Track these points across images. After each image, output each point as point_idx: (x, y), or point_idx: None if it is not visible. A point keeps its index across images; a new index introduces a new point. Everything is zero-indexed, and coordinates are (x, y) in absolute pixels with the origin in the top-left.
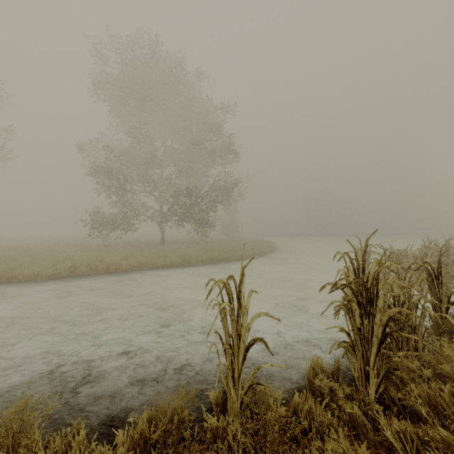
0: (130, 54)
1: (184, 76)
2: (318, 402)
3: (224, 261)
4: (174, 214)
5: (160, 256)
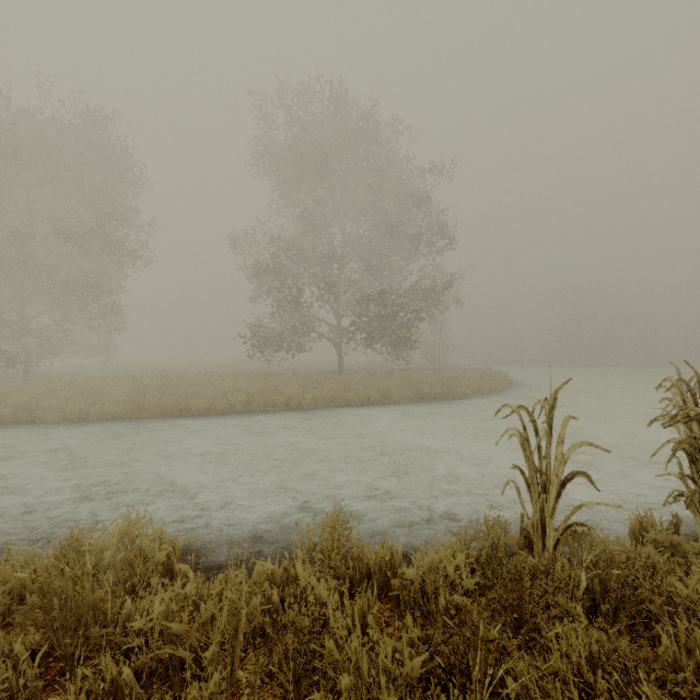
0: (302, 110)
1: (374, 131)
2: (659, 554)
3: (439, 399)
4: (360, 331)
5: (349, 389)
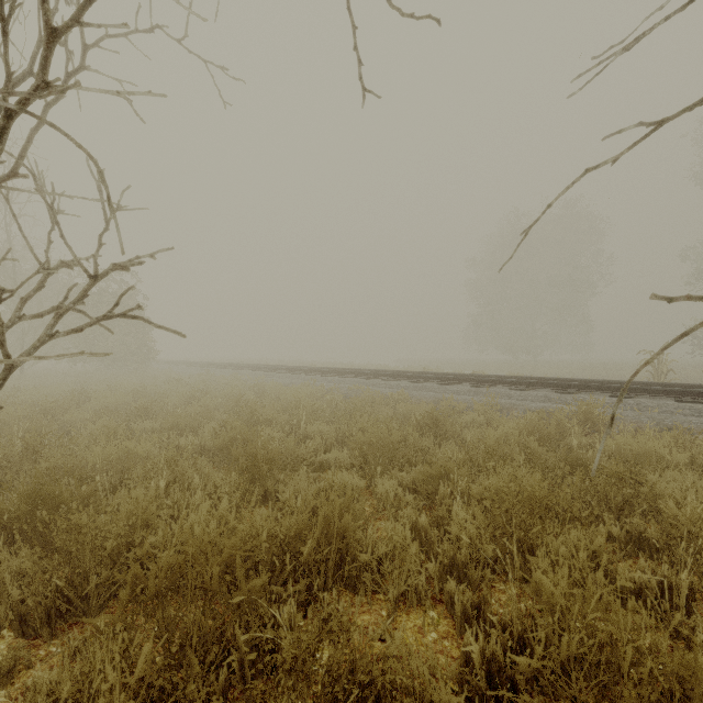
0: None
1: None
2: None
3: None
4: None
5: None
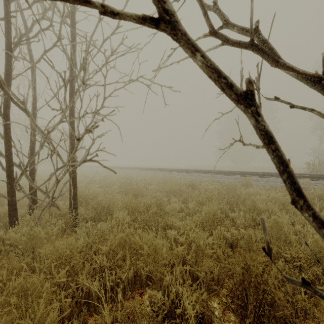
0: None
1: None
2: None
3: None
4: None
5: None
